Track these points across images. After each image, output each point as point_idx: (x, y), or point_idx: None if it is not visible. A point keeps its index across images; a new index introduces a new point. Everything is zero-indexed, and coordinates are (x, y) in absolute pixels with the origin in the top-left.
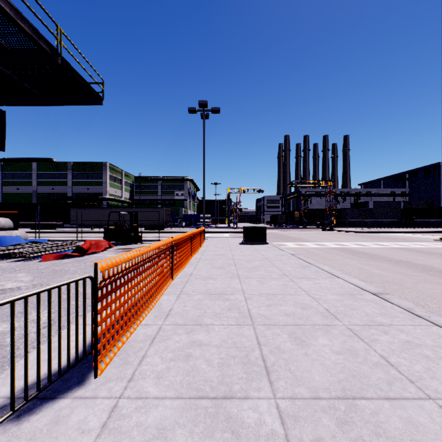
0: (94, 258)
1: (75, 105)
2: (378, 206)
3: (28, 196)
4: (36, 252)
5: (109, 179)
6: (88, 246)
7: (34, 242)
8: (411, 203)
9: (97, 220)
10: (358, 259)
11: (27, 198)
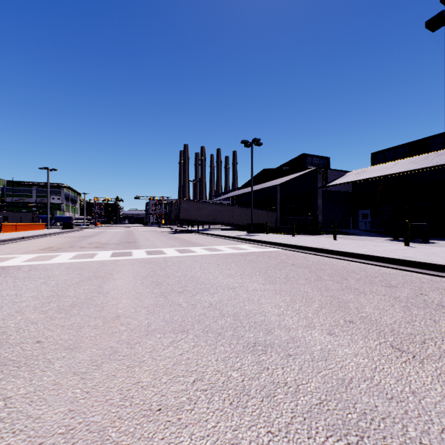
0: None
1: None
2: None
3: None
4: None
5: None
6: None
7: None
8: None
9: None
10: (93, 232)
11: None
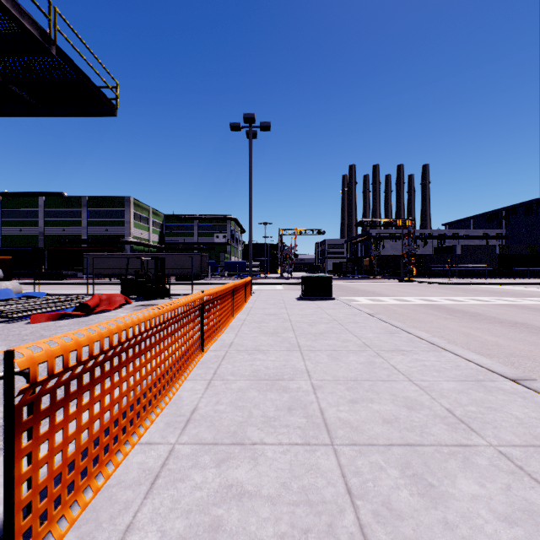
0: (102, 319)
1: (80, 116)
2: (467, 251)
3: (33, 239)
4: (25, 310)
5: (133, 218)
6: (95, 302)
7: (28, 296)
8: (510, 247)
9: (112, 268)
10: (457, 320)
11: (32, 241)
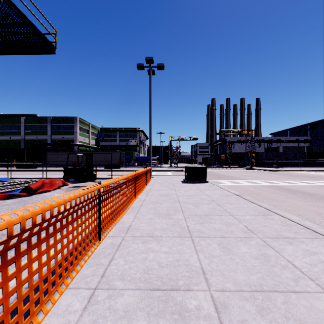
0: (39, 198)
1: (30, 54)
2: (286, 150)
3: (18, 143)
4: None
5: (79, 130)
6: (37, 185)
7: None
8: (313, 148)
9: (59, 161)
10: (302, 199)
11: (17, 144)
